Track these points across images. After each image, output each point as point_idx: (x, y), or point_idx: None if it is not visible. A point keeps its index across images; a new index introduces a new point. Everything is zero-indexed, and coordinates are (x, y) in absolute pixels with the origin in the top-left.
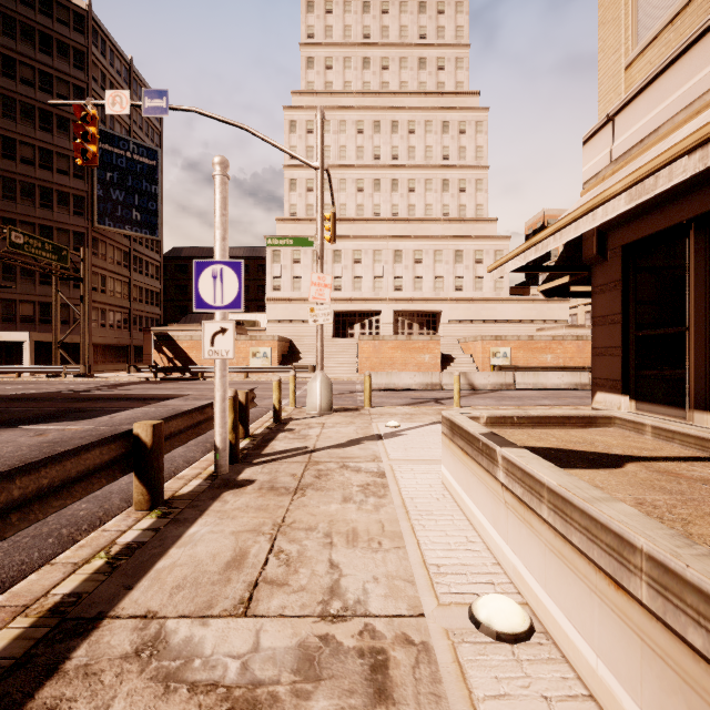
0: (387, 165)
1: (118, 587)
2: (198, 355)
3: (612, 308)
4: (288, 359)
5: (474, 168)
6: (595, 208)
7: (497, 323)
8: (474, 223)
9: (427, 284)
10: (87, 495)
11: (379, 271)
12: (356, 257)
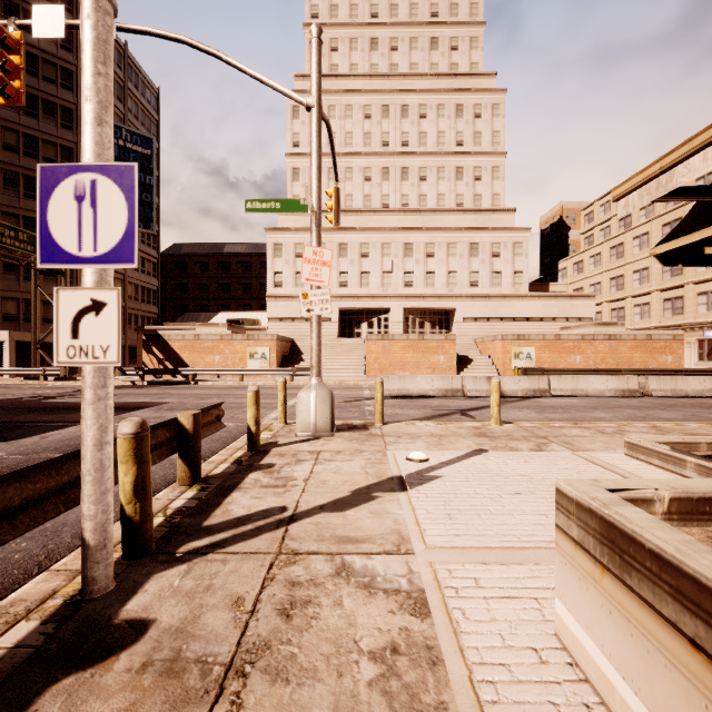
0: (397, 152)
1: None
2: (190, 356)
3: None
4: (290, 361)
5: (490, 154)
6: None
7: (516, 321)
8: (490, 214)
9: (440, 280)
10: None
11: (388, 265)
12: (363, 251)
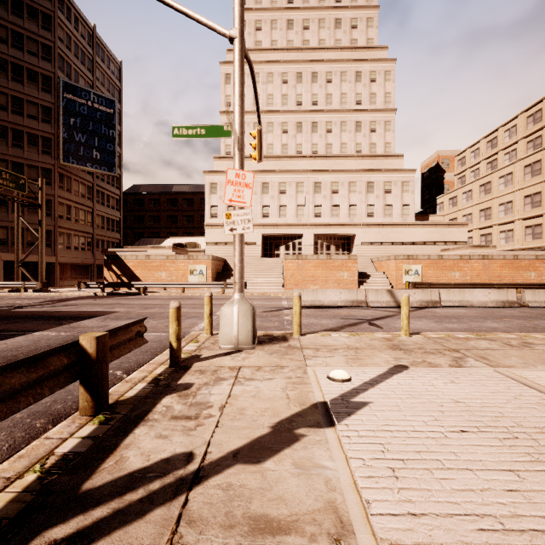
0: (308, 110)
1: None
2: (142, 272)
3: None
4: (222, 276)
5: (383, 111)
6: None
7: (404, 245)
8: (383, 158)
9: (343, 211)
10: None
11: (302, 200)
12: (281, 189)
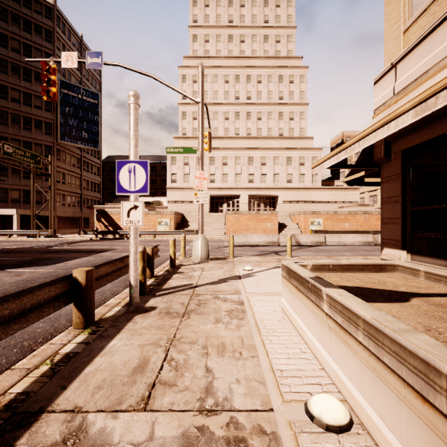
0: (244, 103)
1: (56, 387)
2: None
3: (395, 192)
4: (181, 226)
5: (299, 104)
6: (389, 121)
7: (313, 203)
8: (299, 140)
9: (269, 178)
10: (38, 320)
11: (239, 170)
12: (224, 161)
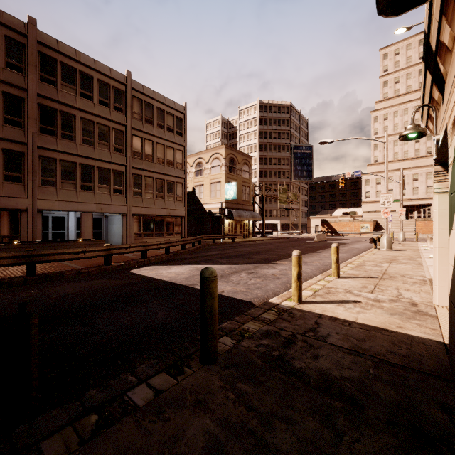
0: None
1: None
2: (337, 227)
3: None
4: (377, 229)
5: None
6: None
7: None
8: None
9: None
10: None
11: (430, 183)
12: (414, 178)
